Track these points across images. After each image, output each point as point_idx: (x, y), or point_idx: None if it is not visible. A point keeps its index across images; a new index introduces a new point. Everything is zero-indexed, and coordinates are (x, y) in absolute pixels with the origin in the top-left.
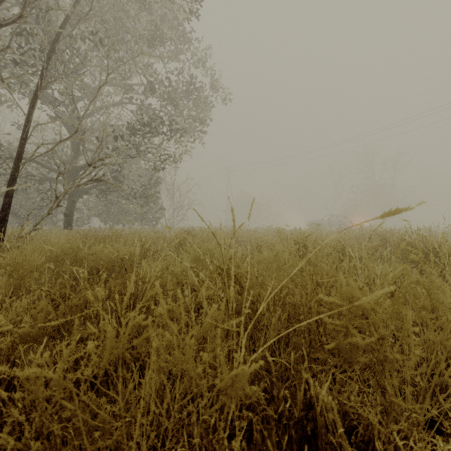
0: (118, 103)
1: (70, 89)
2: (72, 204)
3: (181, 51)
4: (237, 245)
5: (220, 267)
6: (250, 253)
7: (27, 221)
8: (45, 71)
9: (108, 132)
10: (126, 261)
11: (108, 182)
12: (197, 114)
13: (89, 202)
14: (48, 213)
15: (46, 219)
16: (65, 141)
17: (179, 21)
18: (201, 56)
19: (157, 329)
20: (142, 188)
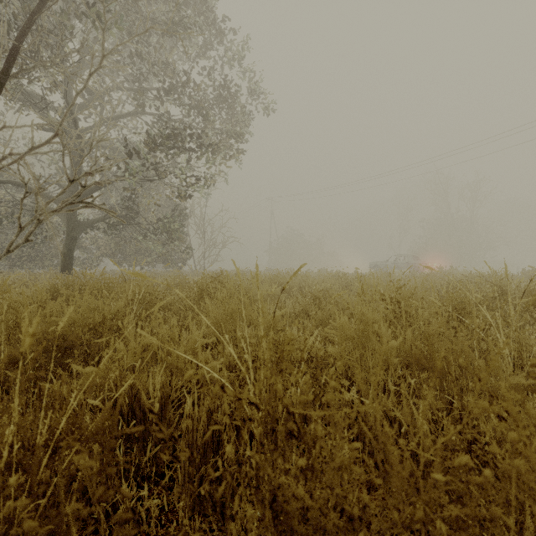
0: (132, 113)
1: (69, 93)
2: (72, 241)
3: (211, 45)
4: (283, 296)
5: (250, 398)
6: (303, 308)
7: (20, 263)
8: (13, 50)
9: (120, 151)
10: (105, 327)
11: (98, 206)
12: (232, 127)
13: (98, 239)
14: (8, 250)
15: (43, 260)
16: (48, 152)
17: (208, 6)
18: (237, 51)
19: (125, 484)
20: (163, 221)
